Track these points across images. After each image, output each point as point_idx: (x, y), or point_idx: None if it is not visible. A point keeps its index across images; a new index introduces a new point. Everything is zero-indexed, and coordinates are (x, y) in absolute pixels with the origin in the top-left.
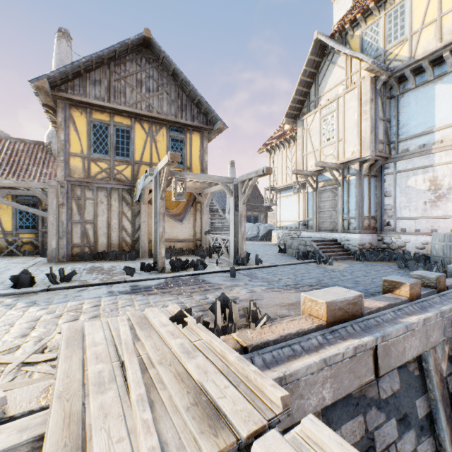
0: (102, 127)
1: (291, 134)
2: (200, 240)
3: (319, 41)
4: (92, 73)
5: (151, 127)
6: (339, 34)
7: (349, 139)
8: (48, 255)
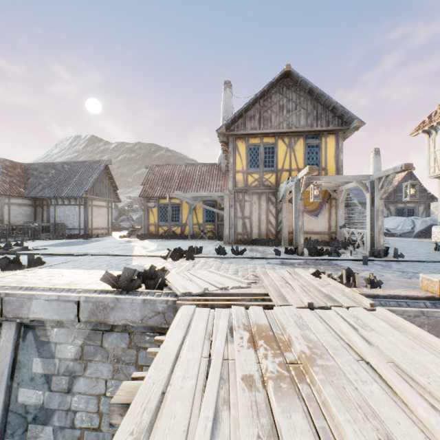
0: (254, 148)
1: None
2: (335, 233)
3: None
4: (249, 112)
5: (290, 140)
6: None
7: None
8: (224, 239)
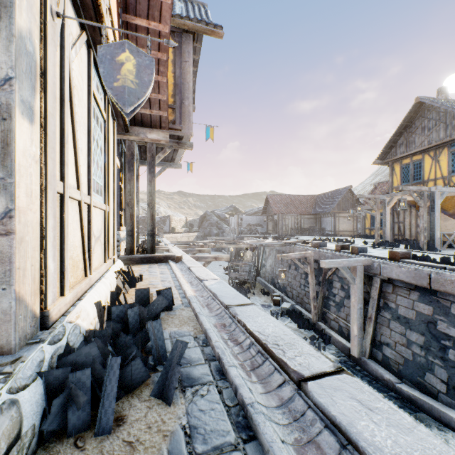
0: (406, 167)
1: None
2: None
3: None
4: (399, 141)
5: (434, 153)
6: None
7: None
8: None
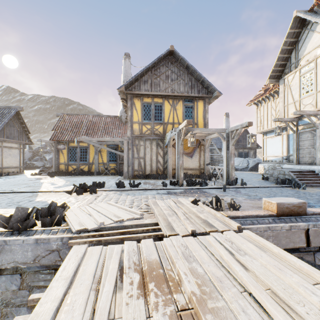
0: (147, 106)
1: (274, 90)
2: (203, 169)
3: (298, 17)
4: (143, 77)
5: (173, 101)
6: (317, 7)
7: None
8: (123, 175)
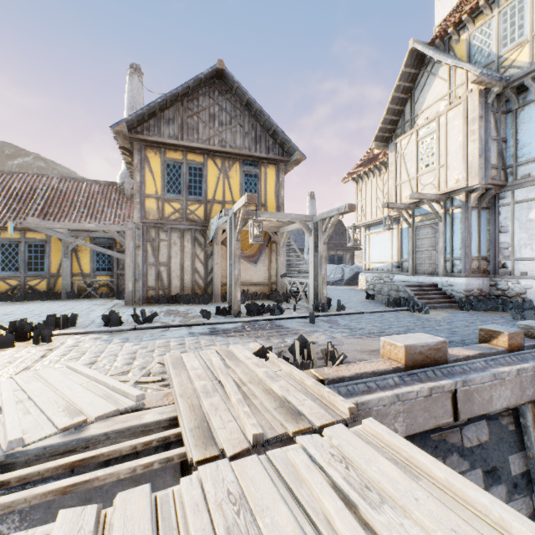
0: (175, 166)
1: (382, 160)
2: (276, 284)
3: (415, 50)
4: (166, 111)
5: (224, 163)
6: (440, 39)
7: (453, 165)
8: (125, 297)
